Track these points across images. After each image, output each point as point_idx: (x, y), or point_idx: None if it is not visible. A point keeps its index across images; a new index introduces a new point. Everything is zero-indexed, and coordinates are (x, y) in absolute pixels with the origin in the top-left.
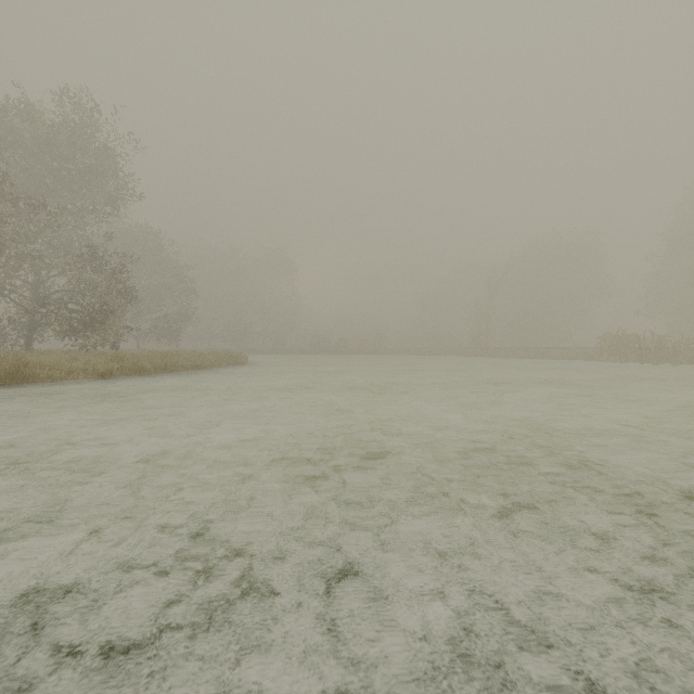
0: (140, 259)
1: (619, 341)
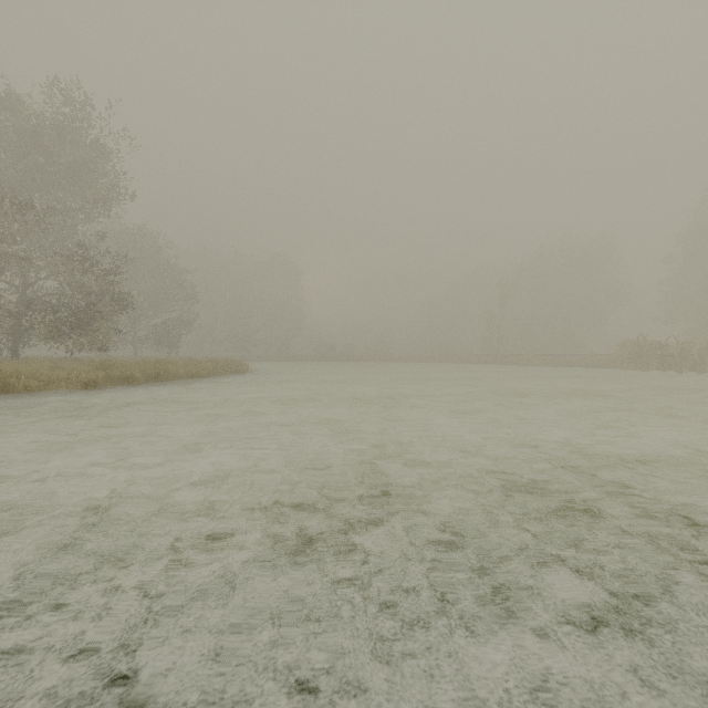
0: (137, 262)
1: (640, 347)
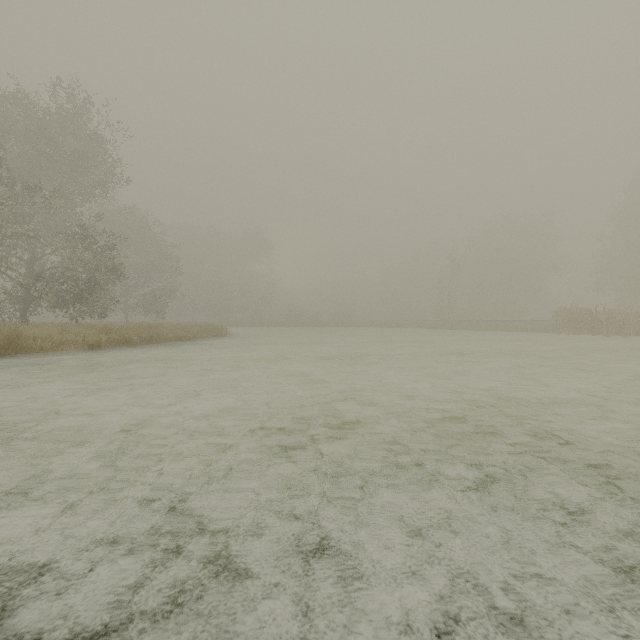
0: (128, 239)
1: (573, 314)
